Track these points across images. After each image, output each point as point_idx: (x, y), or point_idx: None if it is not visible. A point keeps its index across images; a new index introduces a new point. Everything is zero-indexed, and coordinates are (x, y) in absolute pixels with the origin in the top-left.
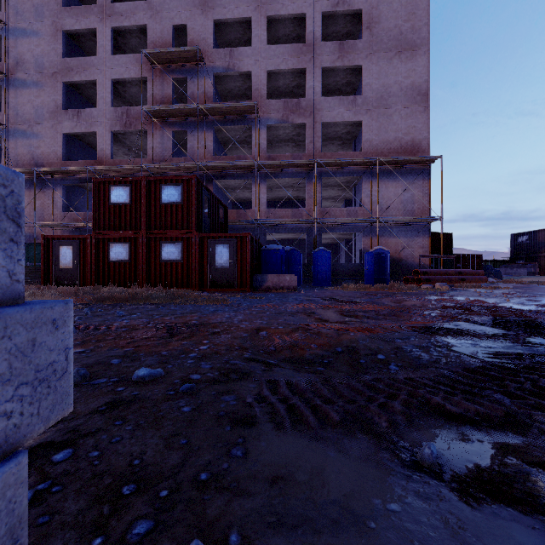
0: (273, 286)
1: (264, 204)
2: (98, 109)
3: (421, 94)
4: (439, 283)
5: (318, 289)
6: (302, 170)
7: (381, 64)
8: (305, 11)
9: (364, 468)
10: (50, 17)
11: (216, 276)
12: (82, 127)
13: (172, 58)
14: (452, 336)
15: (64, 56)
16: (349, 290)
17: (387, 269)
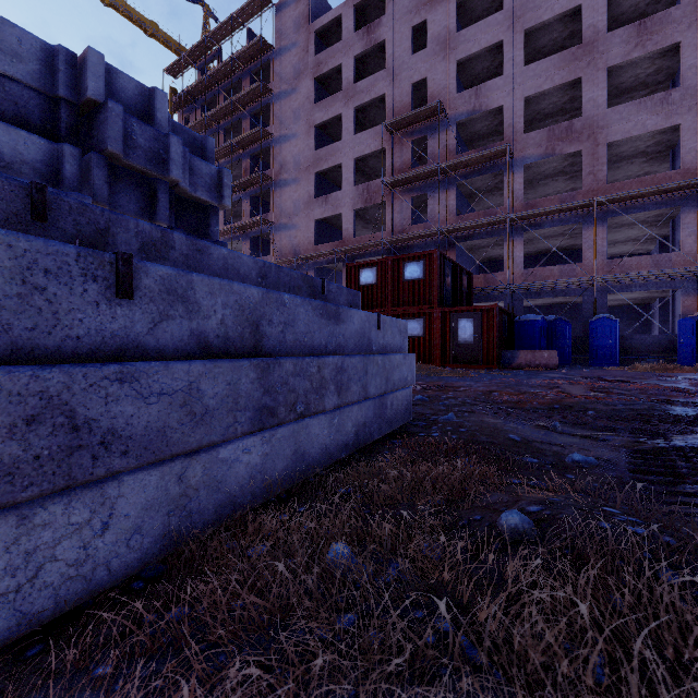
0: (526, 364)
1: (520, 264)
2: (342, 191)
3: None
4: None
5: (591, 368)
6: (575, 214)
7: None
8: (580, 2)
9: (519, 425)
10: (305, 117)
11: (459, 352)
12: (329, 211)
13: (411, 120)
14: (687, 407)
15: (315, 149)
16: (636, 371)
17: None
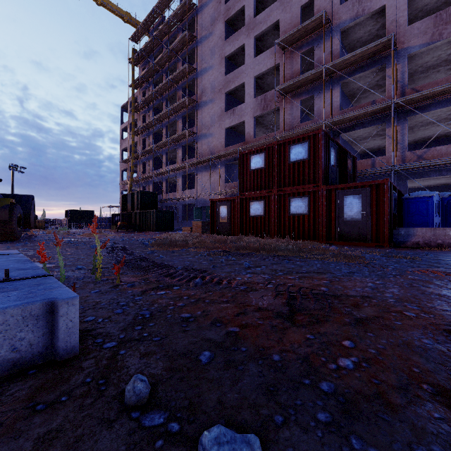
0: (425, 242)
1: (403, 147)
2: (245, 103)
3: None
4: None
5: None
6: None
7: None
8: None
9: None
10: (218, 52)
11: (345, 229)
12: (235, 120)
13: (300, 35)
14: None
15: (225, 75)
16: None
17: None
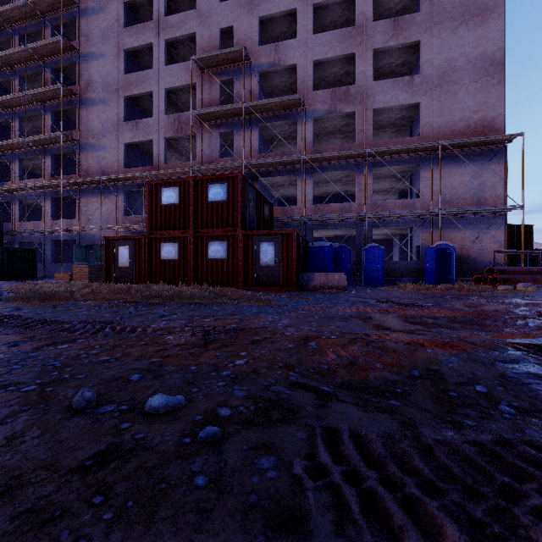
0: (321, 285)
1: (310, 200)
2: (153, 118)
3: (495, 63)
4: (522, 283)
5: (370, 289)
6: (351, 162)
7: (443, 36)
8: None
9: None
10: (114, 39)
11: (261, 274)
12: (140, 136)
13: (219, 61)
14: None
15: (125, 73)
16: (408, 291)
17: (453, 267)
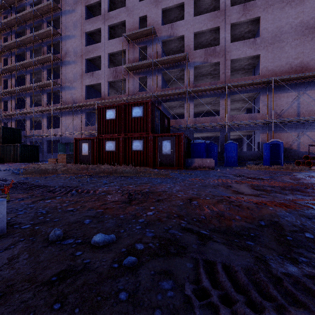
0: (198, 166)
1: (192, 115)
2: (101, 70)
3: (309, 27)
4: None
5: (229, 168)
6: (217, 92)
7: (275, 12)
8: None
9: None
10: (80, 26)
11: (163, 159)
12: (94, 81)
13: (138, 35)
14: None
15: (86, 45)
16: (253, 170)
17: (281, 155)
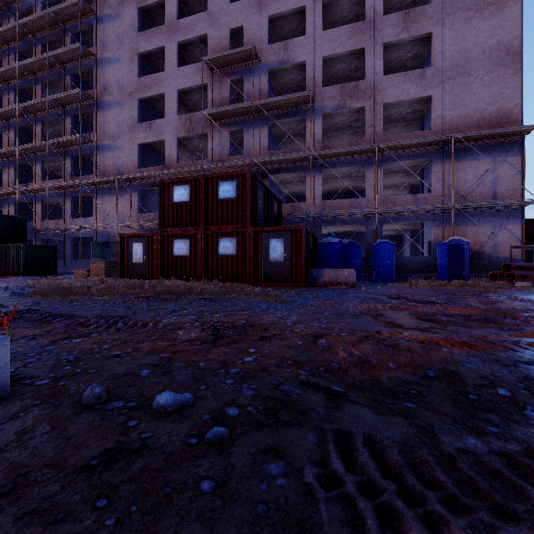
0: (330, 281)
1: (319, 196)
2: (166, 119)
3: (511, 53)
4: None
5: (380, 285)
6: (361, 157)
7: (456, 27)
8: None
9: None
10: (129, 43)
11: (270, 270)
12: (153, 137)
13: (229, 61)
14: None
15: (139, 76)
16: (419, 287)
17: (466, 263)
